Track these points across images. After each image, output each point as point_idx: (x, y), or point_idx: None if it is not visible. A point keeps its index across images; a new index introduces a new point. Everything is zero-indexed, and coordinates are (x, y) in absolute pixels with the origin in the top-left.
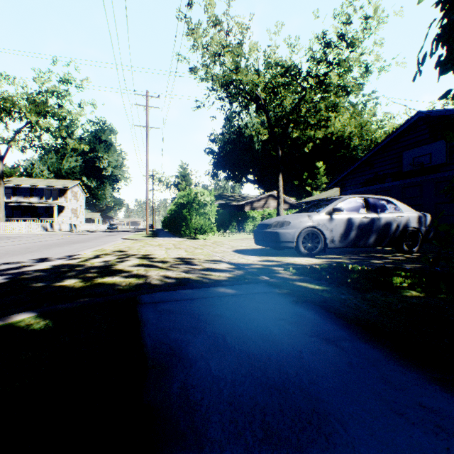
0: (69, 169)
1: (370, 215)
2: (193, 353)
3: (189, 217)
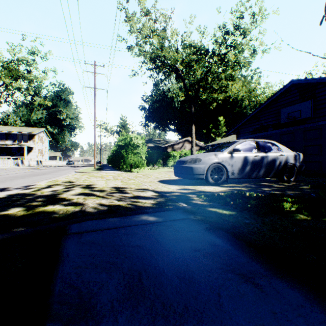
0: (36, 119)
1: (260, 154)
2: (102, 302)
3: (126, 155)
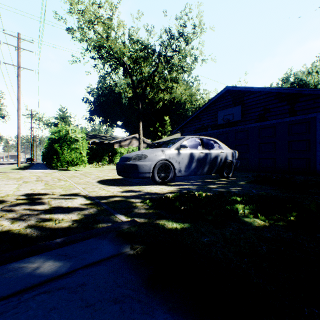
0: None
1: (205, 151)
2: None
3: (61, 151)
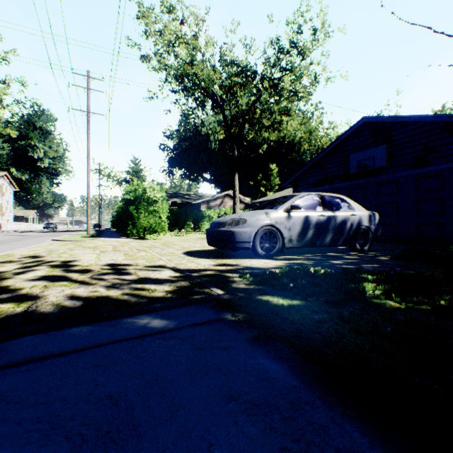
0: None
1: (326, 213)
2: None
3: (137, 215)
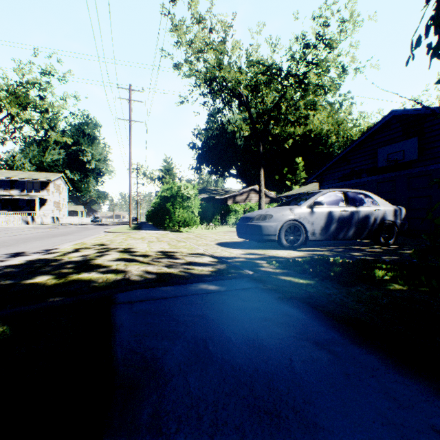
0: (51, 161)
1: (349, 208)
2: (169, 365)
3: (173, 210)
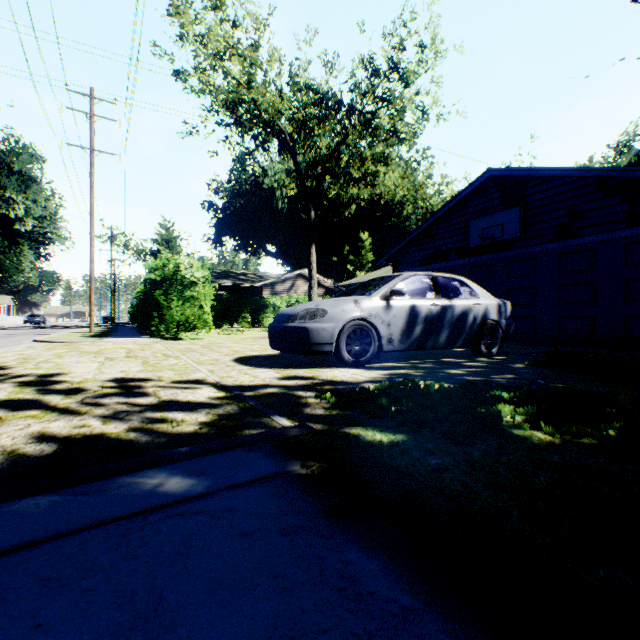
0: None
1: (441, 301)
2: None
3: (166, 303)
